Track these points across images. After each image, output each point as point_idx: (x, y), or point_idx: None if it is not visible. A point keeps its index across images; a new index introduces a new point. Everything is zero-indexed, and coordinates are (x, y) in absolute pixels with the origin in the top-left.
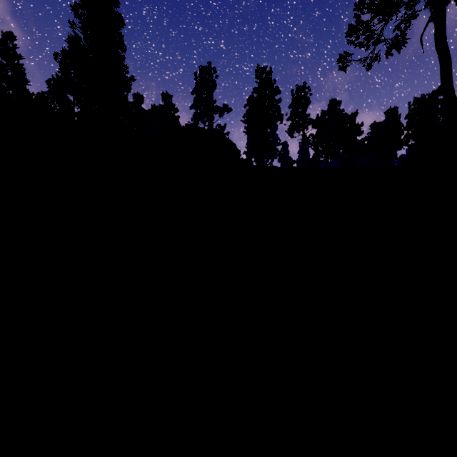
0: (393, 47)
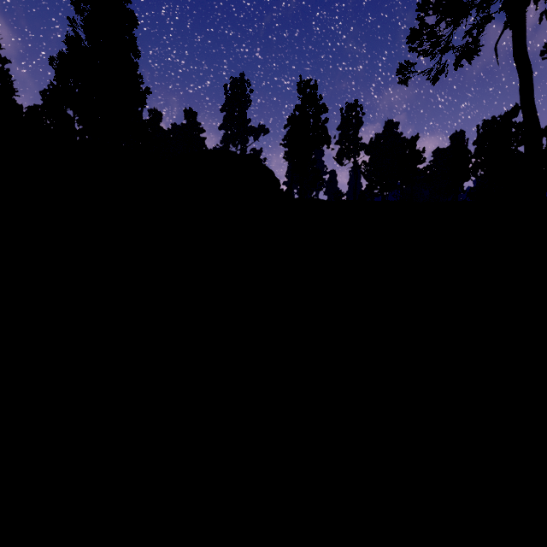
0: (463, 56)
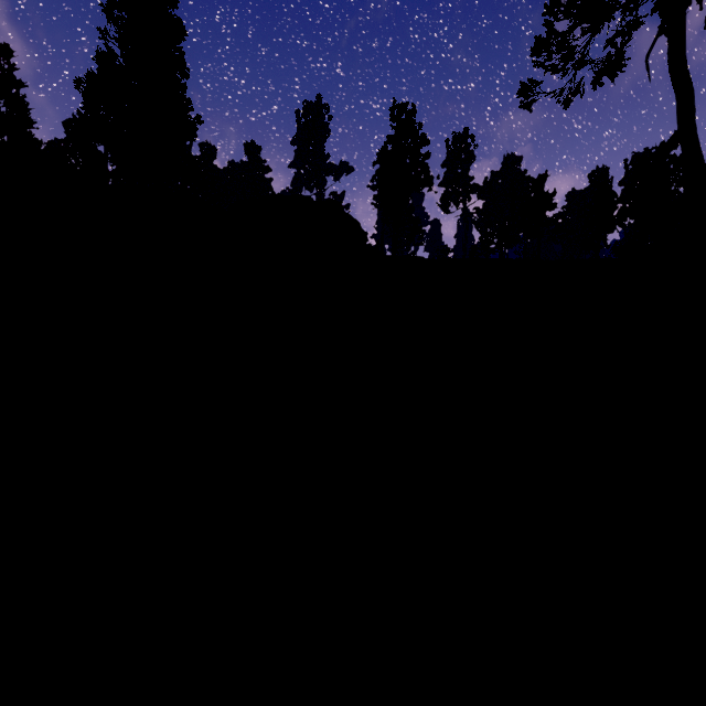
0: (603, 73)
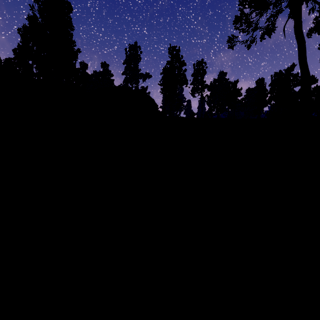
0: (265, 33)
